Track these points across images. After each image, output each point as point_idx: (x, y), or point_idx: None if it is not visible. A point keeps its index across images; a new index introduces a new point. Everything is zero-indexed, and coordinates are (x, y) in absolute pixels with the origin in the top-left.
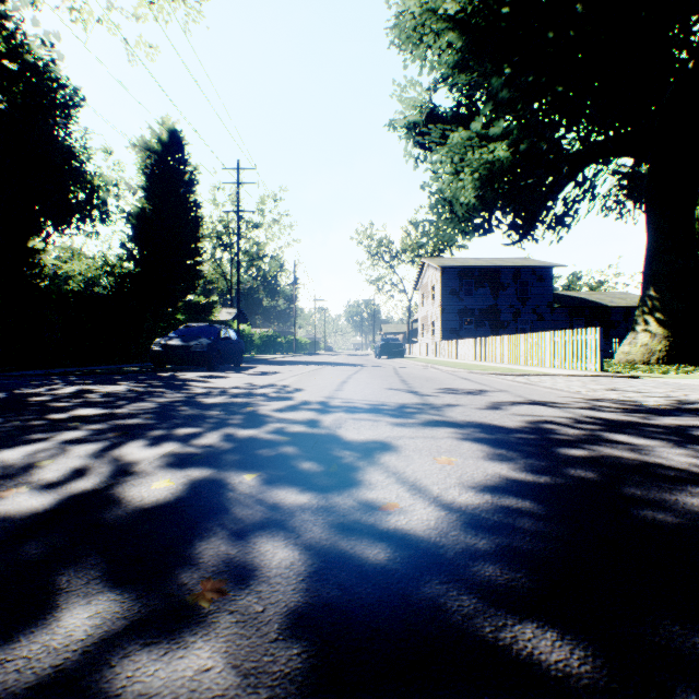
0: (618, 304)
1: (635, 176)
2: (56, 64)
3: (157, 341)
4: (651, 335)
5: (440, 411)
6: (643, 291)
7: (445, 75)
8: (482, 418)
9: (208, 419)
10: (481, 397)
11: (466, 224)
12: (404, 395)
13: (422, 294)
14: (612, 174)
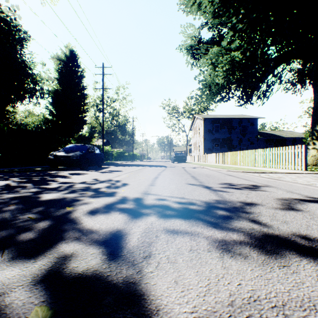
0: (290, 136)
1: (301, 72)
2: (16, 20)
3: (51, 153)
4: (317, 151)
5: (249, 213)
6: (312, 127)
7: (208, 17)
8: (310, 230)
9: (1, 231)
10: (262, 192)
11: (217, 96)
12: (201, 191)
13: (193, 132)
14: (290, 70)
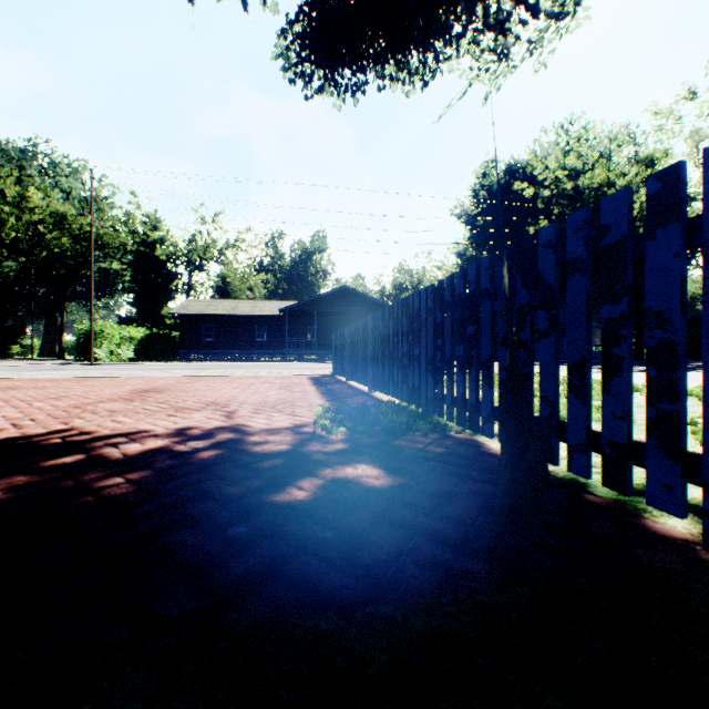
0: None
1: None
2: None
3: None
4: None
5: None
6: None
7: None
8: None
9: None
10: None
11: None
12: None
13: None
14: None
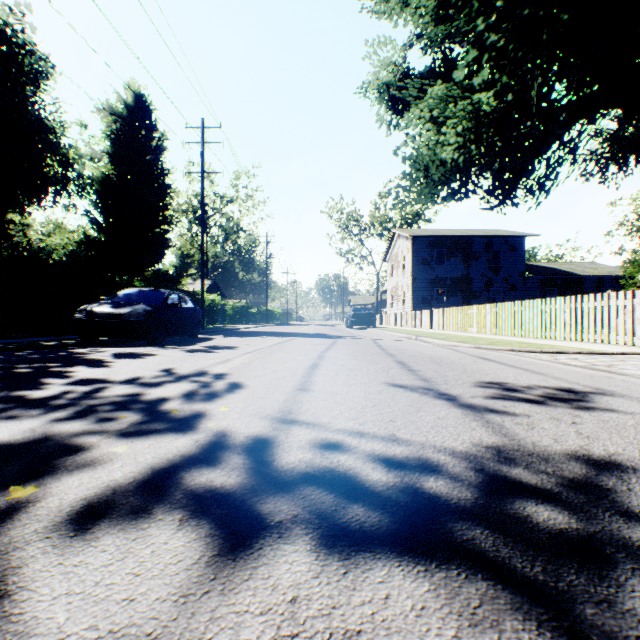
0: (591, 273)
1: (619, 137)
2: (25, 33)
3: (82, 308)
4: None
5: None
6: None
7: (424, 20)
8: None
9: None
10: (610, 416)
11: (443, 188)
12: (439, 410)
13: (391, 265)
14: (595, 135)
